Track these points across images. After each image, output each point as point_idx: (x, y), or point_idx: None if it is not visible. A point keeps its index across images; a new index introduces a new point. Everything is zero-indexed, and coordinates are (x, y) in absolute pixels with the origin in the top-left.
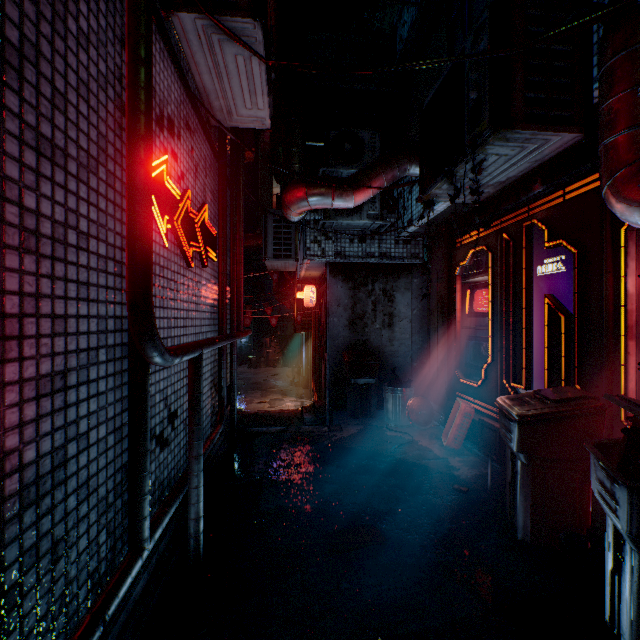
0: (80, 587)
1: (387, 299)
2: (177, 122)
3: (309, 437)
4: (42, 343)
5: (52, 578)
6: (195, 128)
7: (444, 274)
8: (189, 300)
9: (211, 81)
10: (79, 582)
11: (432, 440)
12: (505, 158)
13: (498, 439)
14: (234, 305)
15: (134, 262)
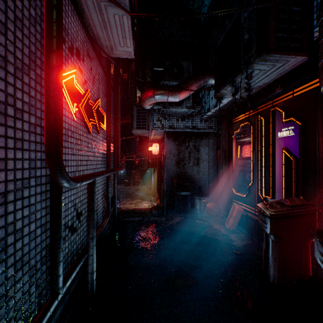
0: (16, 322)
1: (196, 150)
2: (82, 52)
3: (155, 223)
4: None
5: None
6: (93, 57)
7: (226, 137)
8: (89, 150)
9: (101, 30)
10: (16, 319)
11: (220, 225)
12: (263, 72)
13: (256, 225)
14: (115, 153)
15: (49, 126)
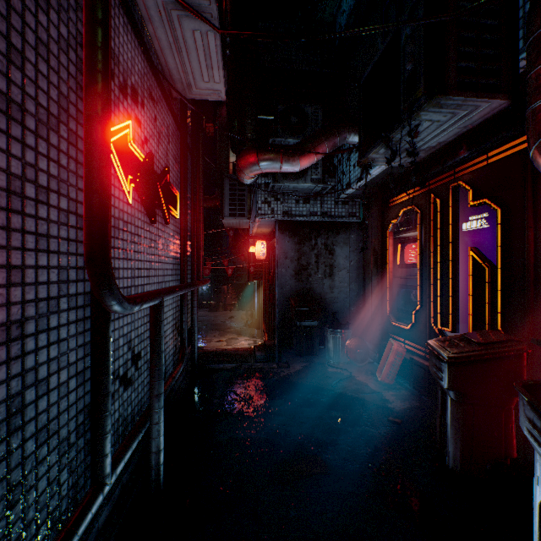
0: (39, 527)
1: (328, 252)
2: (141, 92)
3: (260, 373)
4: None
5: (7, 523)
6: (158, 99)
7: (378, 230)
8: (152, 252)
9: (172, 55)
10: (38, 523)
11: (368, 376)
12: (437, 124)
13: (427, 375)
14: (194, 257)
15: (91, 215)
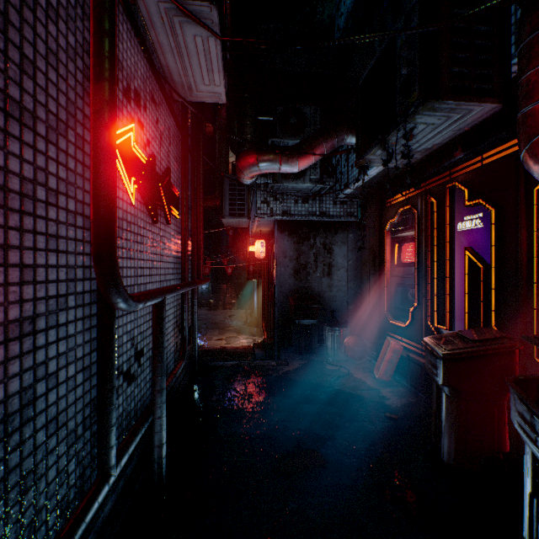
0: (49, 514)
1: (326, 251)
2: (143, 95)
3: (260, 370)
4: (10, 291)
5: (20, 509)
6: (160, 102)
7: (376, 230)
8: (154, 252)
9: (173, 60)
10: (48, 510)
11: (366, 373)
12: (432, 127)
13: (423, 373)
14: (195, 256)
15: (98, 216)
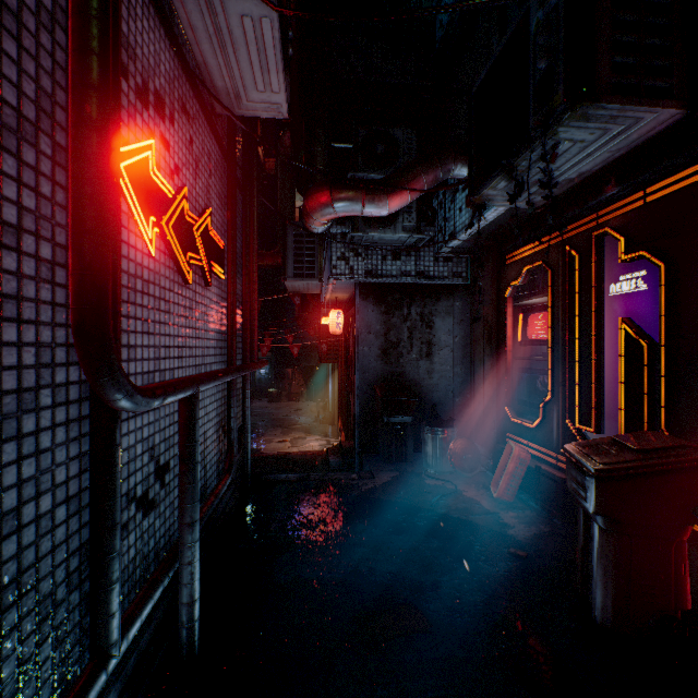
0: None
1: (425, 325)
2: (169, 101)
3: (335, 486)
4: None
5: None
6: (195, 114)
7: (492, 296)
8: (187, 324)
9: (213, 53)
10: None
11: (479, 490)
12: (580, 145)
13: (560, 491)
14: (247, 331)
15: (80, 266)
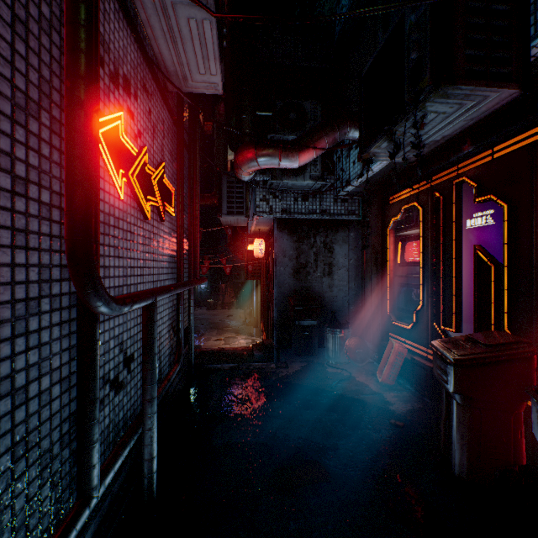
0: None
1: (327, 250)
2: (133, 83)
3: (258, 373)
4: None
5: None
6: (153, 92)
7: (378, 228)
8: (146, 250)
9: (166, 46)
10: None
11: (368, 376)
12: (443, 116)
13: (429, 376)
14: (191, 255)
15: (72, 208)
